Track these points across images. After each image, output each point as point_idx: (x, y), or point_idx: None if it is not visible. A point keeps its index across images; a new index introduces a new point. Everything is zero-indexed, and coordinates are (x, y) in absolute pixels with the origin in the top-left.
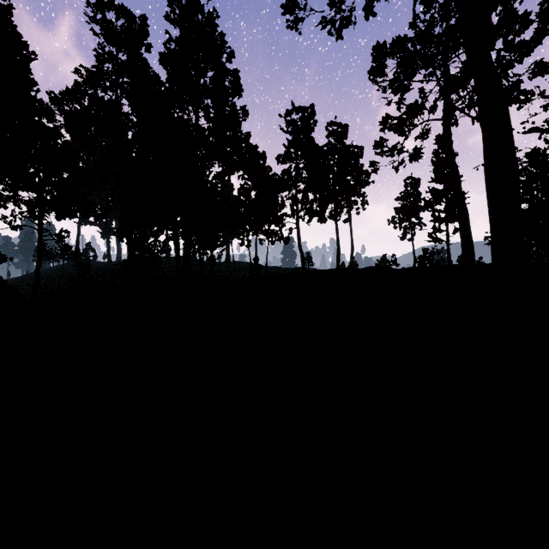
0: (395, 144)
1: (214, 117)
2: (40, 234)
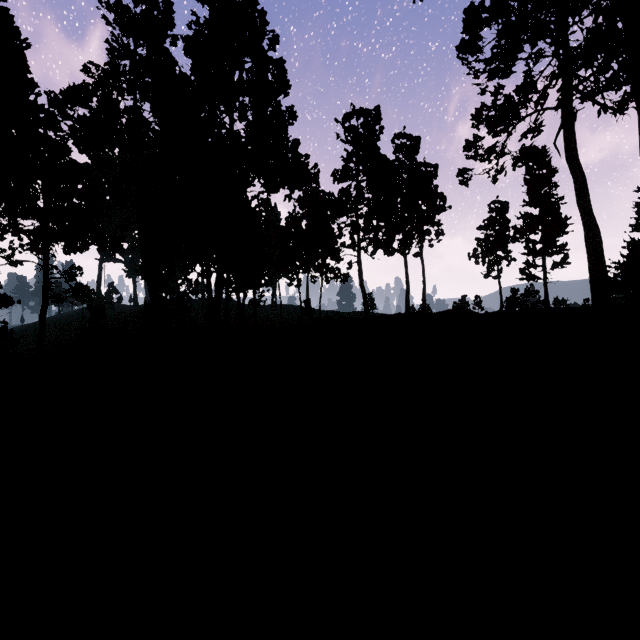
0: (492, 145)
1: (253, 119)
2: (46, 271)
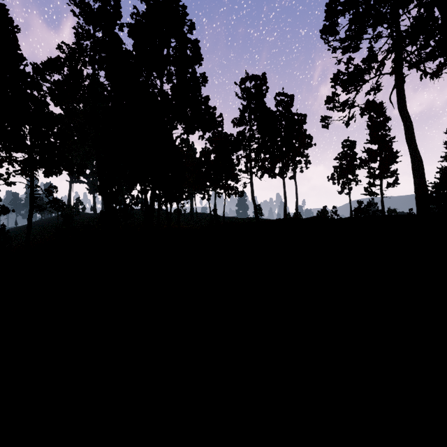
0: (345, 99)
1: (176, 82)
2: (32, 189)
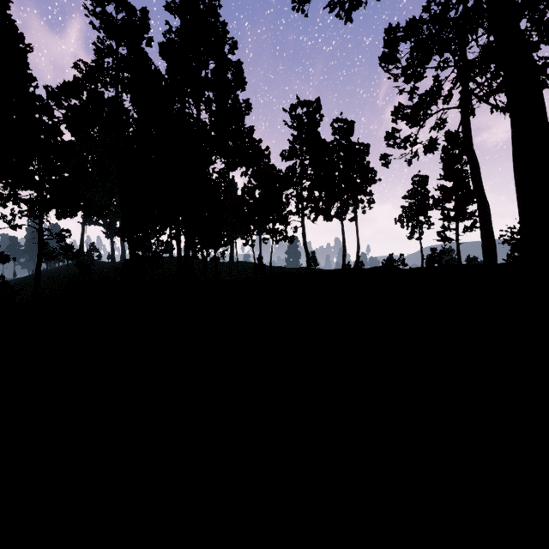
0: (407, 135)
1: (216, 110)
2: (41, 234)
